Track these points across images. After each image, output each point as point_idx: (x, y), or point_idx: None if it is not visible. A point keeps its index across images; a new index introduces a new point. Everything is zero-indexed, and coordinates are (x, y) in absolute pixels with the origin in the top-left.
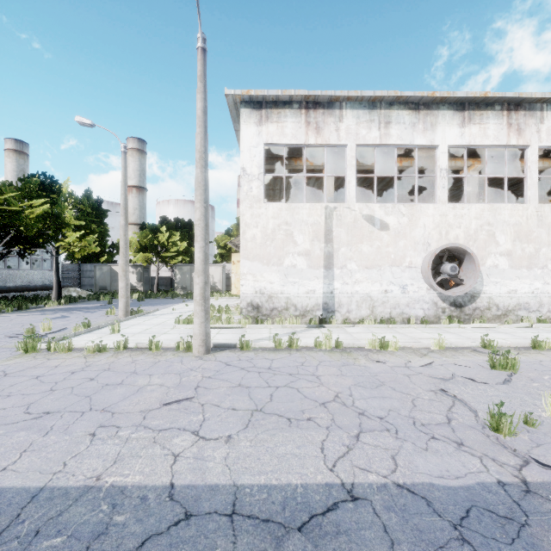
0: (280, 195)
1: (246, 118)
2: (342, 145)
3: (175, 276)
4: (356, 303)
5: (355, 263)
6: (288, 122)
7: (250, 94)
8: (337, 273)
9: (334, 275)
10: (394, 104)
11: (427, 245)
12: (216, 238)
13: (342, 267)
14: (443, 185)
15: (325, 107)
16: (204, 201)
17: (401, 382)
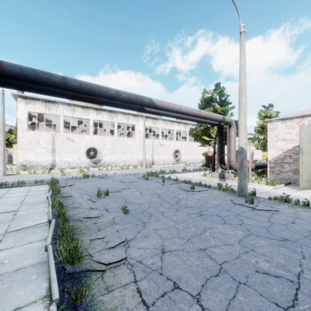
0: (42, 119)
1: (20, 101)
2: (58, 115)
3: None
4: (63, 163)
5: (63, 151)
6: (38, 105)
7: (21, 95)
8: (56, 154)
9: (55, 155)
10: (76, 105)
11: (86, 146)
12: None
13: (58, 152)
14: (91, 130)
15: (52, 102)
16: (4, 135)
17: (57, 175)
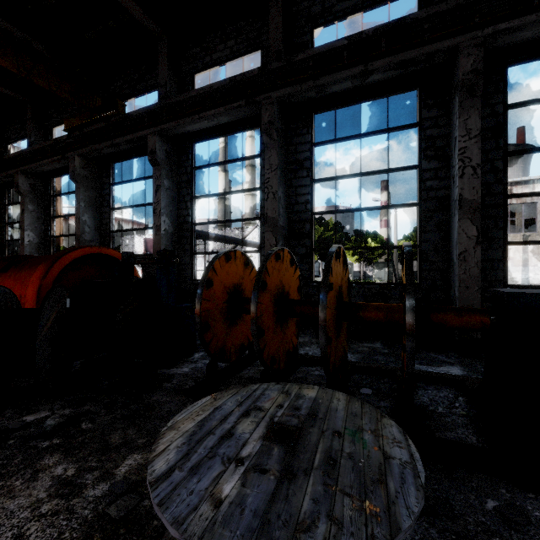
0: None
1: None
2: (534, 202)
3: (373, 270)
4: None
5: None
6: None
7: None
8: (530, 269)
9: (529, 270)
10: None
11: None
12: (399, 244)
13: (534, 265)
14: None
15: (523, 184)
16: None
17: None
